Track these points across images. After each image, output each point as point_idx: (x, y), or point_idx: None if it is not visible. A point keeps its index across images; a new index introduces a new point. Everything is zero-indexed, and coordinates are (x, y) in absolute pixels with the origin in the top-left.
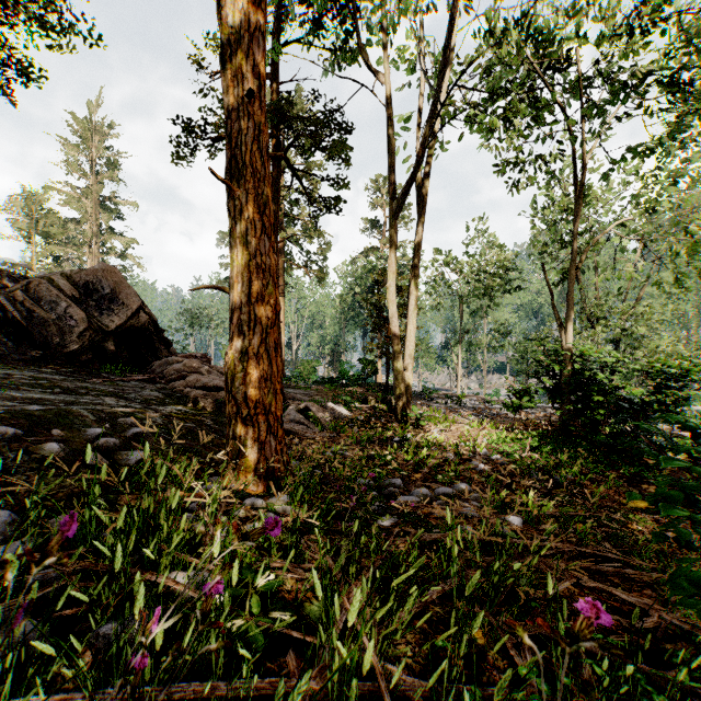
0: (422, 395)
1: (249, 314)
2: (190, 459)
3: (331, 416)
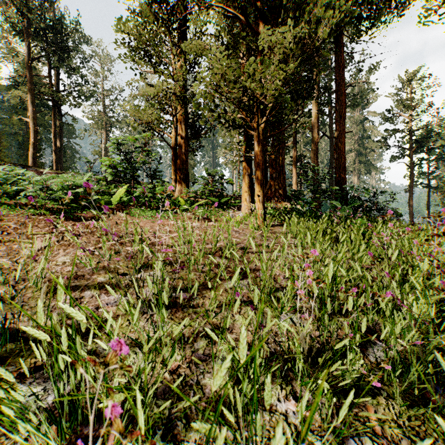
0: None
1: None
2: None
3: None
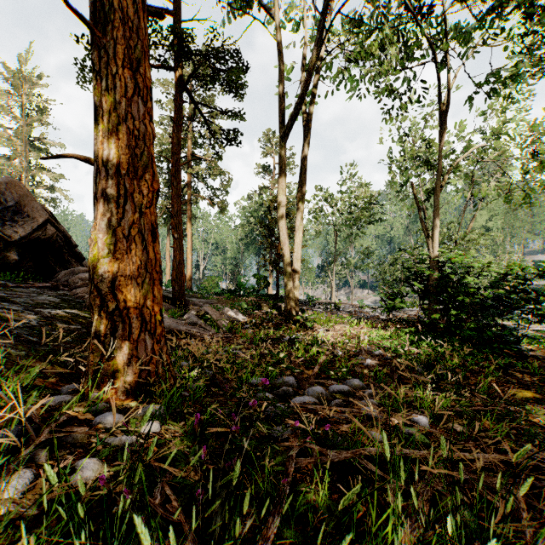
0: (306, 303)
1: (117, 189)
2: (51, 363)
3: (227, 319)
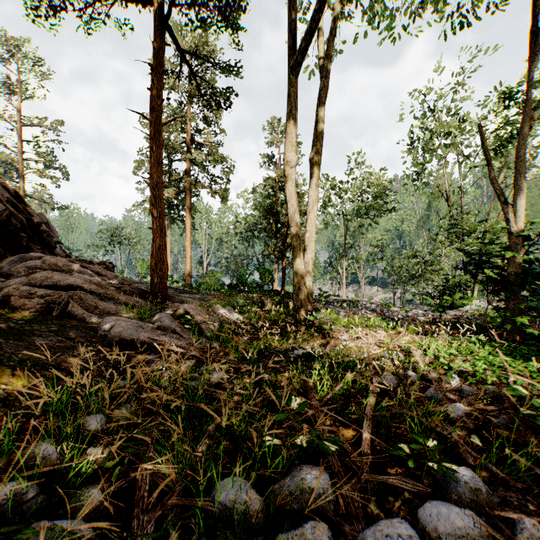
0: (316, 300)
1: None
2: None
3: (217, 321)
